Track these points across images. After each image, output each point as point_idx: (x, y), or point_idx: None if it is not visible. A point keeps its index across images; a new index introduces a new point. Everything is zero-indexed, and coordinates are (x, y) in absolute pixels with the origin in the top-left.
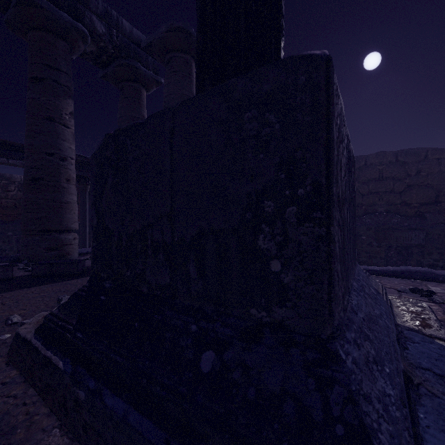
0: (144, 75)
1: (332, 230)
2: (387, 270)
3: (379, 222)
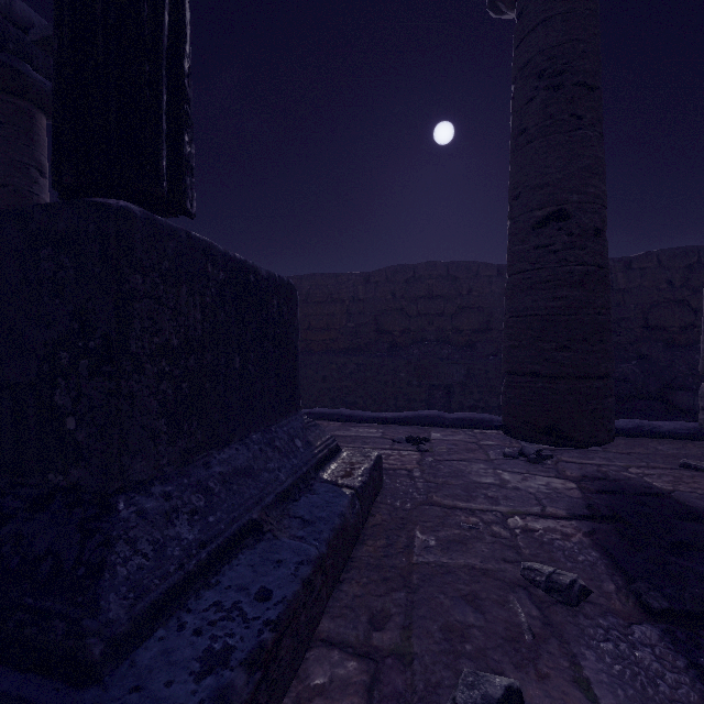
0: (41, 89)
1: (123, 384)
2: (399, 416)
3: (429, 353)
